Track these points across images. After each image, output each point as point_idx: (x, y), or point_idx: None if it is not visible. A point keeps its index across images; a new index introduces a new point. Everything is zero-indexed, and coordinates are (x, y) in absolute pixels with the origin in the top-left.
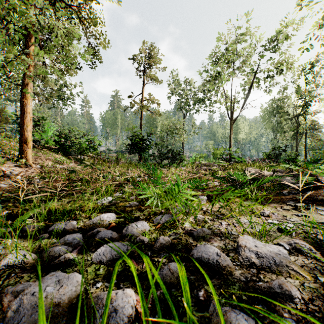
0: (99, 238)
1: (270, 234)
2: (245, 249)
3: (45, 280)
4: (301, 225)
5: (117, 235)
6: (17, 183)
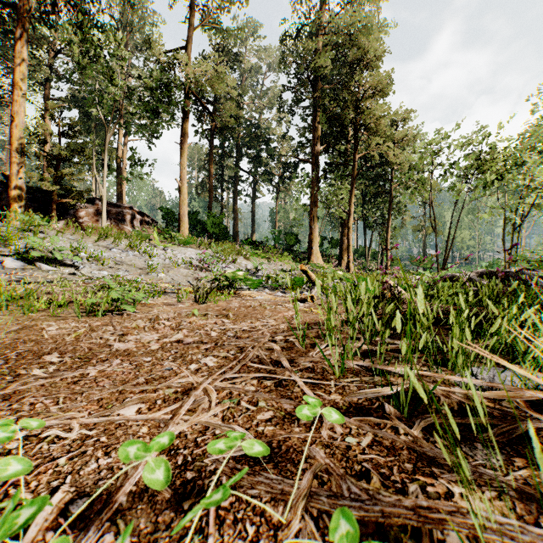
0: None
1: None
2: None
3: None
4: None
5: None
6: None
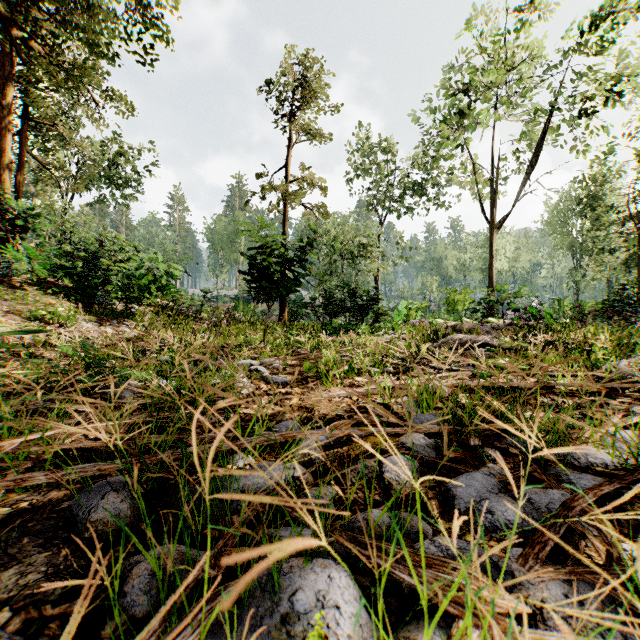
0: None
1: None
2: None
3: None
4: None
5: None
6: None
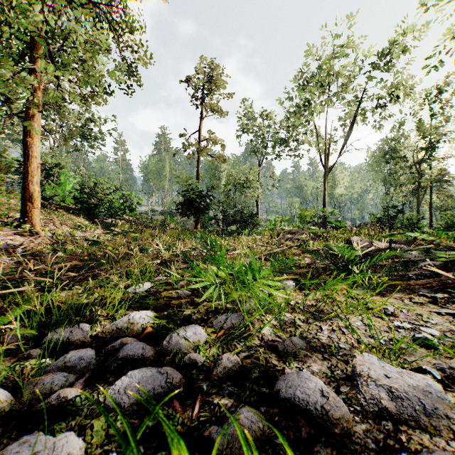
0: (123, 357)
1: (401, 347)
2: (369, 381)
3: (8, 454)
4: (449, 330)
5: (152, 351)
6: (16, 259)
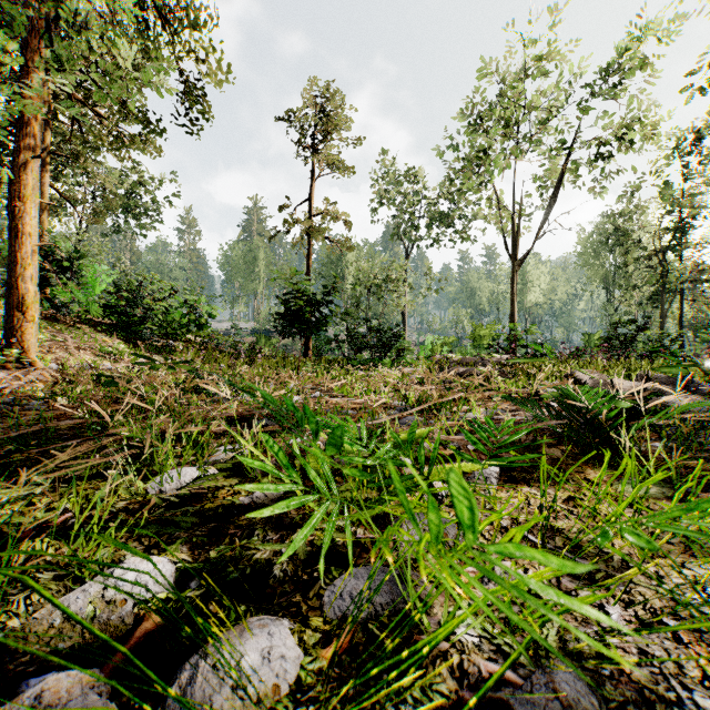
0: None
1: None
2: None
3: None
4: None
5: None
6: None
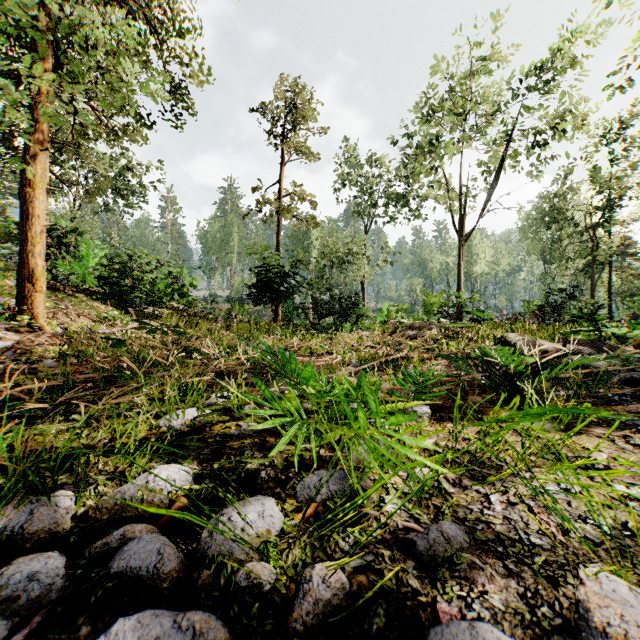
0: (118, 571)
1: None
2: None
3: None
4: None
5: (176, 558)
6: (2, 367)
